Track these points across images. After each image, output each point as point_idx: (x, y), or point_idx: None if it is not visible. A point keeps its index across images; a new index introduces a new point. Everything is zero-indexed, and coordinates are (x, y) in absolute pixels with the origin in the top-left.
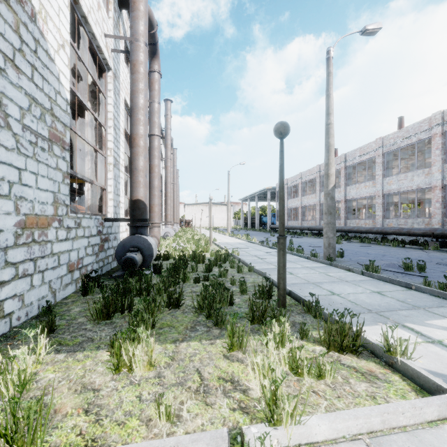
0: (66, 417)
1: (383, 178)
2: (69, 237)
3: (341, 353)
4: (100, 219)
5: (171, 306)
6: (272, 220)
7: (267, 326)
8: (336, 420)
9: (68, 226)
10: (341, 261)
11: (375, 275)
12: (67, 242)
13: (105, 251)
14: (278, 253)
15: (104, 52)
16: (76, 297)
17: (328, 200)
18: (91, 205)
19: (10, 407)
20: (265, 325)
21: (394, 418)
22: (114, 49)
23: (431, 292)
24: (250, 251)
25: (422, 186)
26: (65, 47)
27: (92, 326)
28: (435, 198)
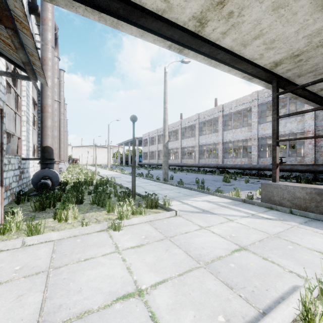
0: (45, 232)
1: (199, 136)
2: (5, 170)
3: (151, 209)
4: (19, 159)
5: (77, 203)
6: (140, 159)
7: None
8: (140, 218)
9: (5, 163)
10: (171, 181)
11: (181, 186)
12: (4, 172)
13: (22, 180)
14: (132, 175)
15: None
16: (12, 205)
17: (165, 149)
18: (6, 148)
19: (27, 226)
20: None
21: (157, 217)
22: None
23: (197, 190)
24: (122, 179)
25: (215, 142)
26: None
27: (35, 214)
28: (220, 148)
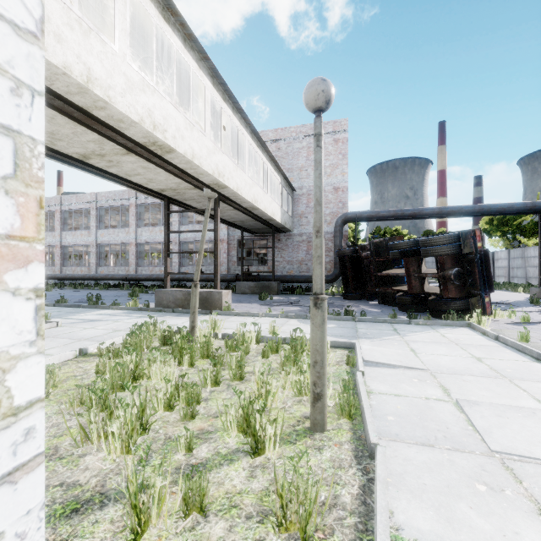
0: None
1: (98, 230)
2: None
3: None
4: None
5: None
6: None
7: None
8: None
9: None
10: None
11: (62, 304)
12: None
13: None
14: None
15: None
16: None
17: None
18: None
19: None
20: None
21: None
22: None
23: (89, 307)
24: None
25: (124, 242)
26: None
27: None
28: (132, 252)
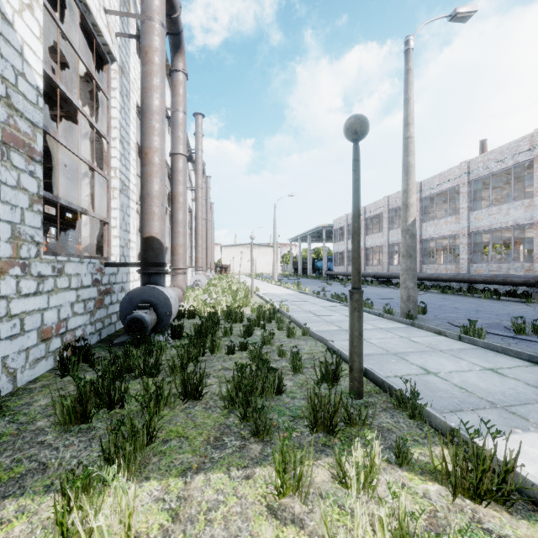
0: None
1: (470, 212)
2: (42, 290)
3: (478, 503)
4: (97, 264)
5: (188, 397)
6: (328, 265)
7: (339, 436)
8: None
9: (39, 274)
10: (424, 319)
11: (479, 342)
12: (38, 296)
13: (106, 308)
14: (351, 315)
15: (104, 34)
16: (50, 378)
17: (407, 239)
18: (89, 245)
19: None
20: (336, 436)
21: None
22: (120, 33)
23: None
24: (303, 305)
25: (520, 222)
26: (34, 10)
27: (55, 437)
28: None
